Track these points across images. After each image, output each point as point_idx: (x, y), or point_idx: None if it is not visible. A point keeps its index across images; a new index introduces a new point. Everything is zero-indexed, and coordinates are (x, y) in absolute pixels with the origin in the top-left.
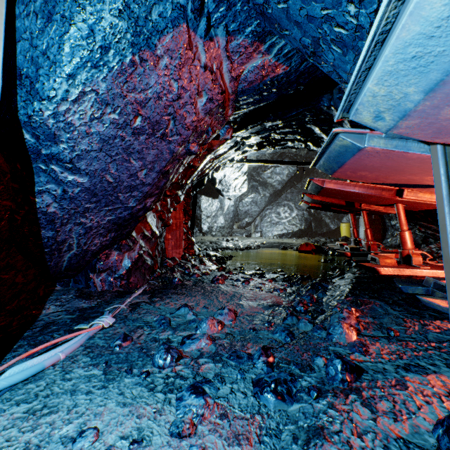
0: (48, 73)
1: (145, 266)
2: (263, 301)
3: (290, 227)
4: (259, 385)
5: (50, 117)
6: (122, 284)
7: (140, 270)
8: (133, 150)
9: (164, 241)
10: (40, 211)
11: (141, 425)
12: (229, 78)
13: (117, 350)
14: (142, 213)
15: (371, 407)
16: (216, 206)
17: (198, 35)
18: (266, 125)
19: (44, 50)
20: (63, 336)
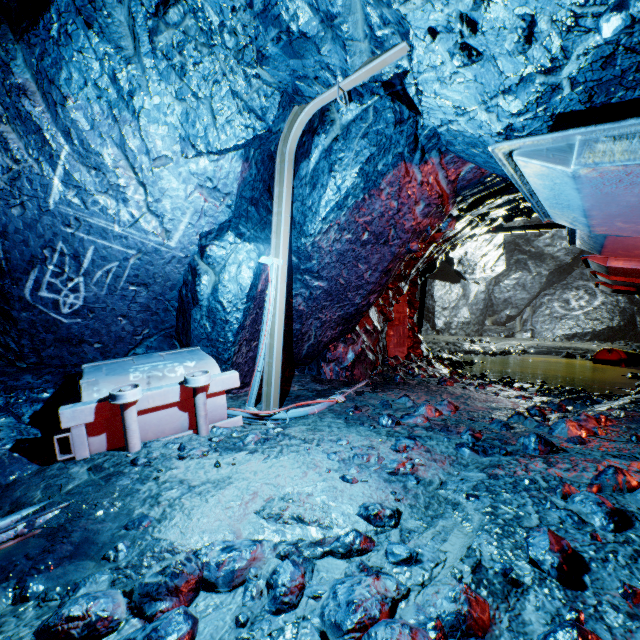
0: (311, 220)
1: (367, 360)
2: (493, 403)
3: (587, 323)
4: (460, 444)
5: (309, 246)
6: (347, 375)
7: (362, 364)
8: (360, 257)
9: (386, 338)
10: (294, 309)
11: (373, 444)
12: (446, 182)
13: (351, 414)
14: (366, 308)
15: (550, 464)
16: (457, 293)
17: (414, 164)
18: (509, 197)
19: (310, 206)
20: (311, 403)
